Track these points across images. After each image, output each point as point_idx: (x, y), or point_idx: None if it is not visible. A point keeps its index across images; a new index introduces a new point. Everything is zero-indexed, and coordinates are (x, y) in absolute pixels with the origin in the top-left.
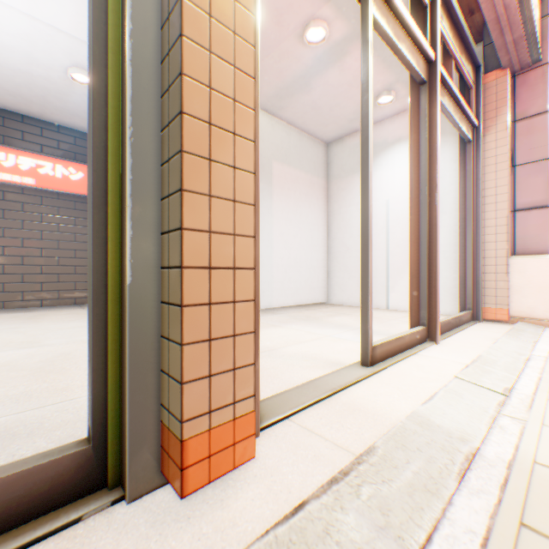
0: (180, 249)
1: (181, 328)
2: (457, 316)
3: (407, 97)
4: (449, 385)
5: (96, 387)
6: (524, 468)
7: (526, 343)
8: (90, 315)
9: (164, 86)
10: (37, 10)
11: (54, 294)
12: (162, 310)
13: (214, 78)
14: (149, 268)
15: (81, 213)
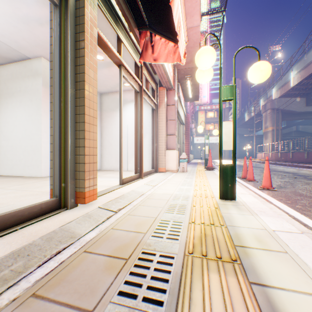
0: (85, 151)
1: (85, 168)
2: (150, 170)
3: None
4: (142, 185)
5: (60, 184)
6: (151, 194)
7: (166, 176)
8: (57, 166)
9: (77, 112)
10: None
11: None
12: (76, 165)
13: (90, 113)
14: (73, 155)
15: None
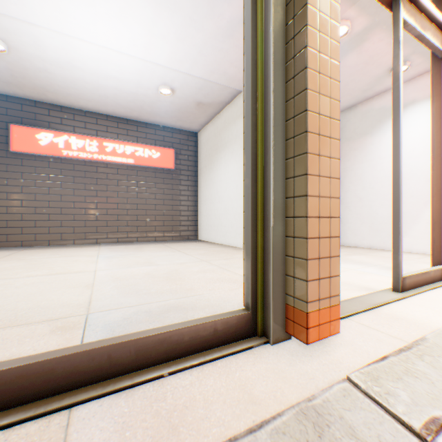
0: (305, 207)
1: (306, 250)
2: None
3: (422, 64)
4: None
5: (252, 281)
6: None
7: None
8: (248, 242)
9: (288, 115)
10: (148, 56)
11: (143, 234)
12: (286, 241)
13: (320, 108)
14: (280, 217)
15: (158, 179)
